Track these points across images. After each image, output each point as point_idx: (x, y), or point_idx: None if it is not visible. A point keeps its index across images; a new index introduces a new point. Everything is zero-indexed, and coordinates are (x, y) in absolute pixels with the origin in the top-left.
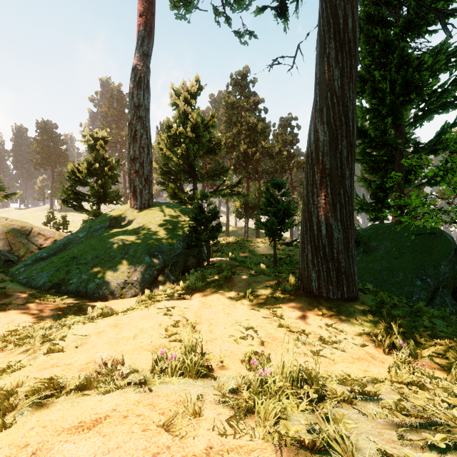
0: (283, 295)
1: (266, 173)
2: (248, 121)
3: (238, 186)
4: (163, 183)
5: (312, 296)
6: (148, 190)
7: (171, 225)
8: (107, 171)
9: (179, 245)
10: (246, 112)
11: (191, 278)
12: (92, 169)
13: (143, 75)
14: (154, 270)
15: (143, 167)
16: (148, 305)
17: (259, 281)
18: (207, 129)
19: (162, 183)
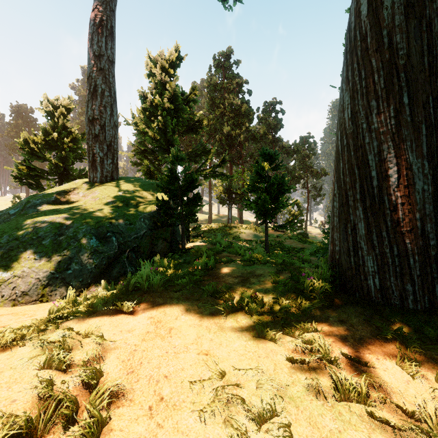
0: (311, 302)
1: (250, 157)
2: (231, 102)
3: (222, 166)
4: (140, 163)
5: (364, 303)
6: (111, 159)
7: (135, 199)
8: (67, 142)
9: (143, 224)
10: (230, 94)
11: (142, 270)
12: (50, 140)
13: (105, 18)
14: (103, 257)
15: (105, 131)
16: (31, 332)
17: (260, 274)
18: (187, 104)
19: (138, 163)
